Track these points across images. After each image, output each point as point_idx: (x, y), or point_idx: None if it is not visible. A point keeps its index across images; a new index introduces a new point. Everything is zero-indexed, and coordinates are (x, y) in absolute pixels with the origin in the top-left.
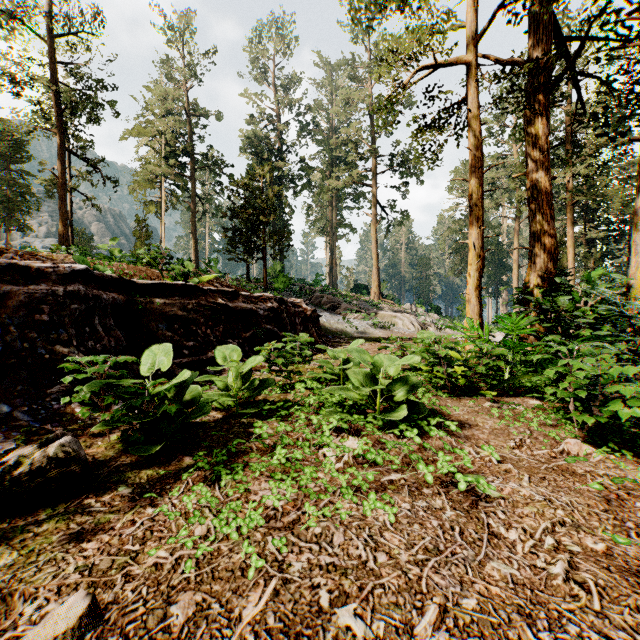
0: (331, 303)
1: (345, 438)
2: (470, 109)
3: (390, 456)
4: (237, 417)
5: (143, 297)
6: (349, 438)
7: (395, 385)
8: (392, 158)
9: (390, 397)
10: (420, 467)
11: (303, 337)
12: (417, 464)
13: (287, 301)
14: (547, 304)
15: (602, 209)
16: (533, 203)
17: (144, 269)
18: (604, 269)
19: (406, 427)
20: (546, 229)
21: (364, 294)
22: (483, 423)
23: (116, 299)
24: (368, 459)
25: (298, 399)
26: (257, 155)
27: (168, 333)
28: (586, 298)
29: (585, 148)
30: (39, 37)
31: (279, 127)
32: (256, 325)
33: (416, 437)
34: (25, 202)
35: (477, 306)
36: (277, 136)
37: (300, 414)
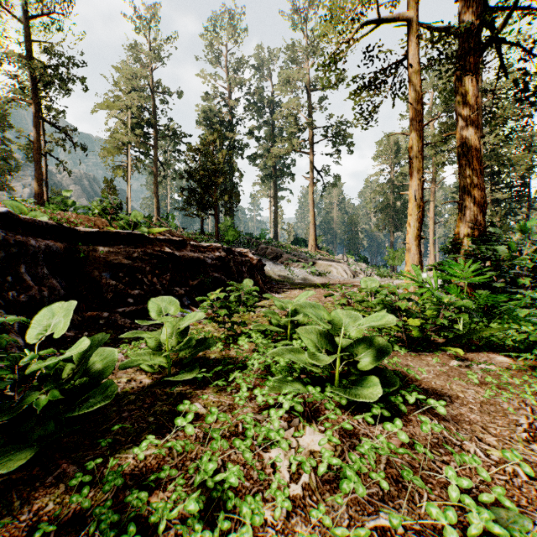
0: (274, 254)
1: (300, 429)
2: (411, 63)
3: (372, 473)
4: (167, 383)
5: (86, 245)
6: (306, 429)
7: (357, 347)
8: (327, 129)
9: (350, 361)
10: (432, 511)
11: (248, 286)
12: (426, 504)
13: (234, 251)
14: (489, 253)
15: (506, 174)
16: (463, 159)
17: (94, 219)
18: (508, 225)
19: (380, 411)
20: (476, 184)
21: (302, 246)
22: (463, 393)
23: (51, 246)
24: (344, 493)
25: (241, 355)
26: (211, 126)
27: (112, 281)
28: (523, 247)
29: (493, 120)
30: (17, 18)
31: (230, 103)
32: (204, 273)
33: (401, 432)
34: (7, 165)
35: (417, 255)
36: (228, 111)
37: (241, 384)
